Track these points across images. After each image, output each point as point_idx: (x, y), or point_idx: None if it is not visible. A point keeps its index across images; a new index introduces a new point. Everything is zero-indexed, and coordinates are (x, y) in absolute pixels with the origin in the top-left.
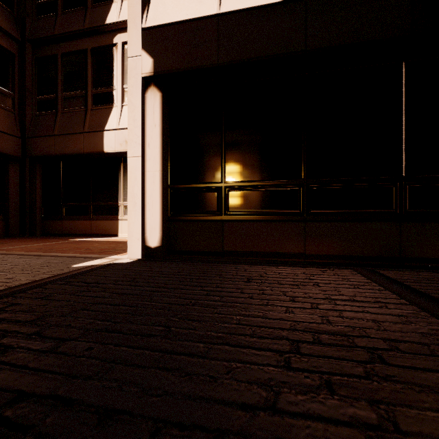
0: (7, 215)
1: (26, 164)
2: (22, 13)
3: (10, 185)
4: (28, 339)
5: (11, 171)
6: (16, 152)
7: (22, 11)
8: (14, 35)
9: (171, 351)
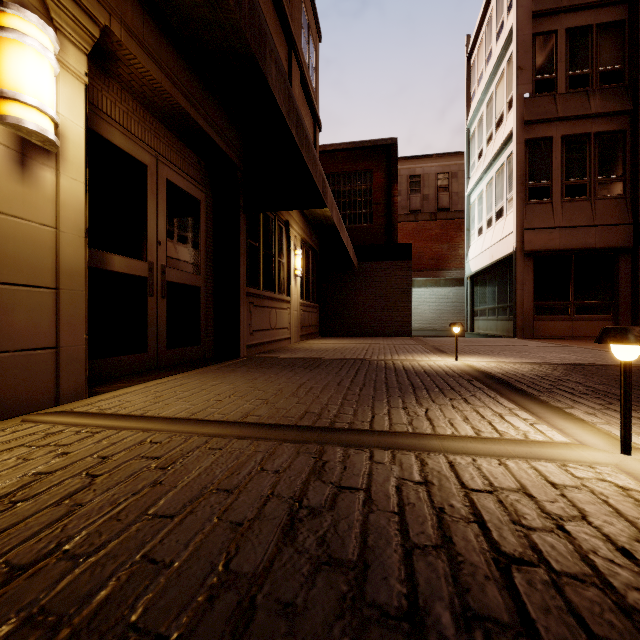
0: (617, 314)
1: (638, 253)
2: (633, 75)
3: (620, 281)
4: (579, 374)
5: (620, 265)
6: (626, 242)
7: (634, 72)
8: (624, 109)
9: (638, 389)
